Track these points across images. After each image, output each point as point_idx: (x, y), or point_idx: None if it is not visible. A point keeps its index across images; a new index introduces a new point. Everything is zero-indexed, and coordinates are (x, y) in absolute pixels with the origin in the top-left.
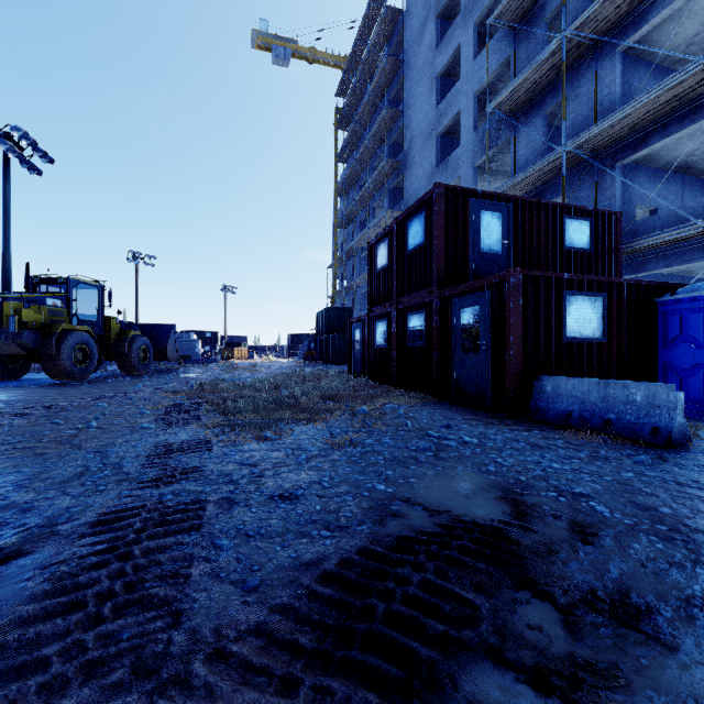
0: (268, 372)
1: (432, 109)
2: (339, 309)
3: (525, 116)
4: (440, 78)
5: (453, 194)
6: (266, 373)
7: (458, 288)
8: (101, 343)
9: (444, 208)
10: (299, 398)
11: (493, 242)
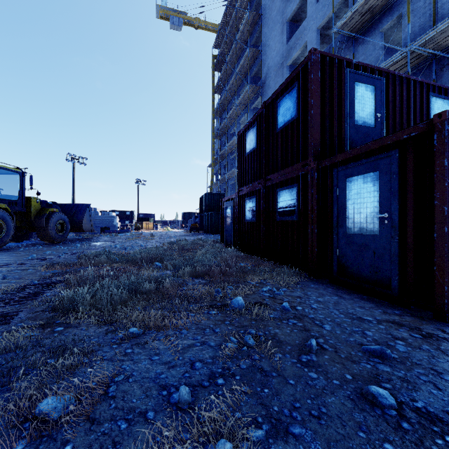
0: (160, 240)
1: (284, 45)
2: (215, 194)
3: (362, 36)
4: (289, 23)
5: (329, 62)
6: (158, 241)
7: (342, 155)
8: (23, 218)
9: (320, 76)
10: (165, 278)
11: (366, 115)
